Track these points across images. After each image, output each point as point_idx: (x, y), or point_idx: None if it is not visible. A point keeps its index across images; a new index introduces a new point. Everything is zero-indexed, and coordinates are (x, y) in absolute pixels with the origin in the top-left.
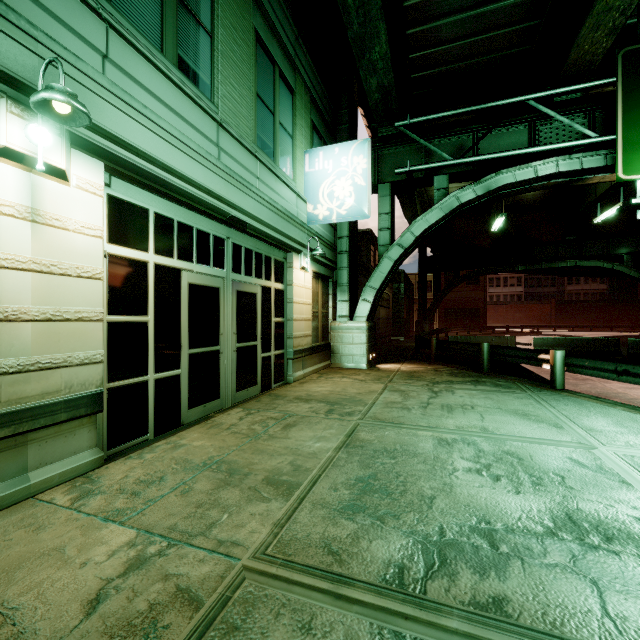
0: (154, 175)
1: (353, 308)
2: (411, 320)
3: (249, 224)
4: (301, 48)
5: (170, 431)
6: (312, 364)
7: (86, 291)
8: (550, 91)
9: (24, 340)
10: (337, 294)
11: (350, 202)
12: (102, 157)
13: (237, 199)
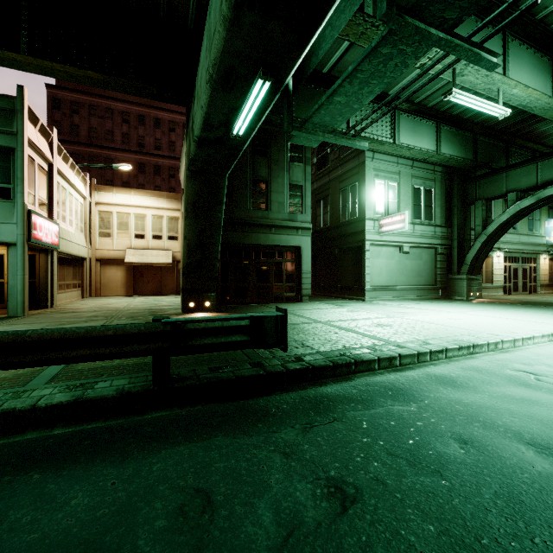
0: (509, 251)
1: None
2: None
3: (526, 252)
4: None
5: (510, 295)
6: (548, 290)
7: (502, 271)
8: None
9: (498, 277)
10: None
11: None
12: (504, 252)
13: (523, 248)
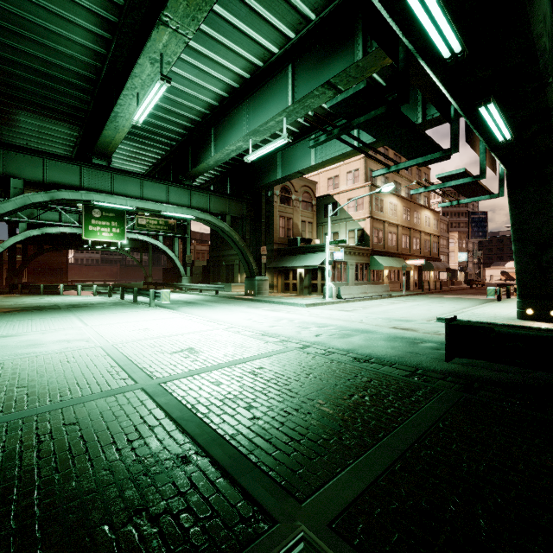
0: None
1: None
2: (1, 276)
3: None
4: None
5: None
6: None
7: None
8: (65, 207)
9: None
10: None
11: None
12: None
13: None
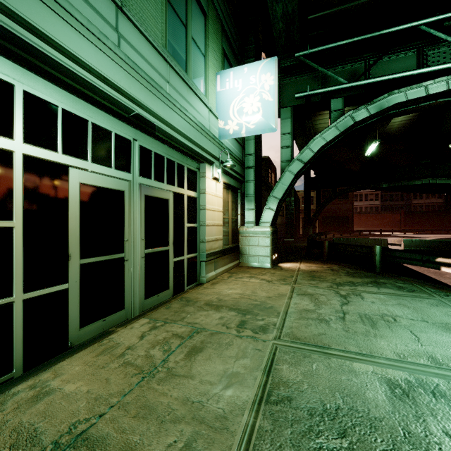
0: (10, 32)
1: (258, 215)
2: (298, 225)
3: (158, 127)
4: None
5: (51, 359)
6: (223, 264)
7: None
8: (442, 15)
9: None
10: (245, 203)
11: (258, 117)
12: None
13: (143, 97)
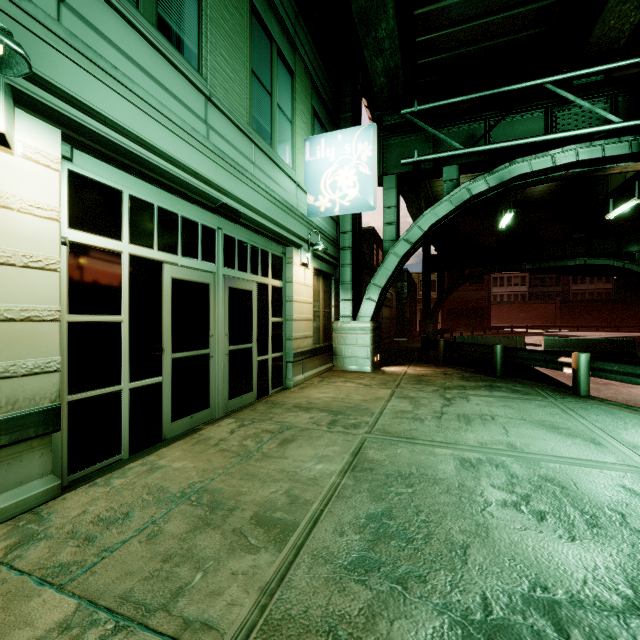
0: (127, 149)
1: (356, 307)
2: (414, 320)
3: (243, 213)
4: (301, 27)
5: (149, 448)
6: (313, 367)
7: (36, 285)
8: (569, 73)
9: None
10: (340, 292)
11: (354, 193)
12: (58, 123)
13: (229, 185)
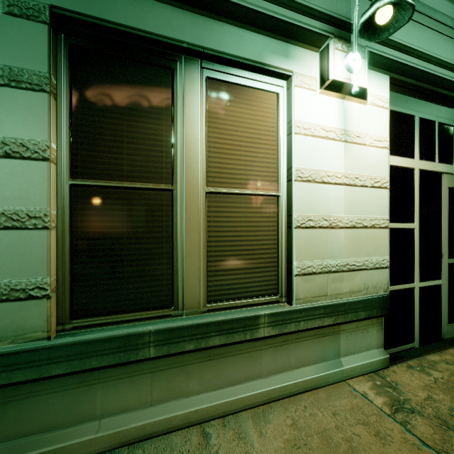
0: (430, 74)
1: None
2: None
3: None
4: None
5: (432, 343)
6: None
7: (376, 200)
8: None
9: (339, 244)
10: None
11: None
12: (388, 70)
13: None
